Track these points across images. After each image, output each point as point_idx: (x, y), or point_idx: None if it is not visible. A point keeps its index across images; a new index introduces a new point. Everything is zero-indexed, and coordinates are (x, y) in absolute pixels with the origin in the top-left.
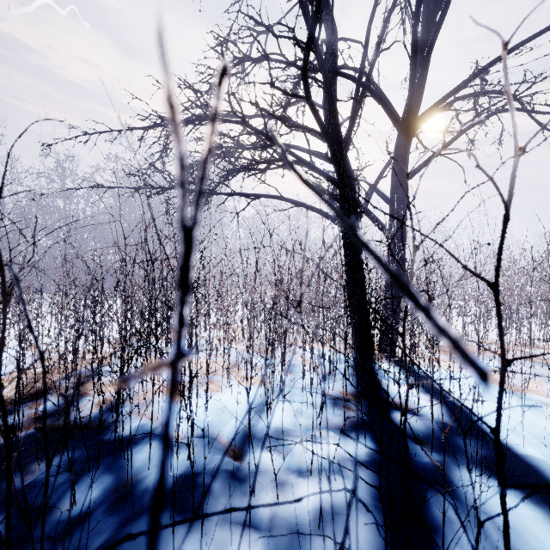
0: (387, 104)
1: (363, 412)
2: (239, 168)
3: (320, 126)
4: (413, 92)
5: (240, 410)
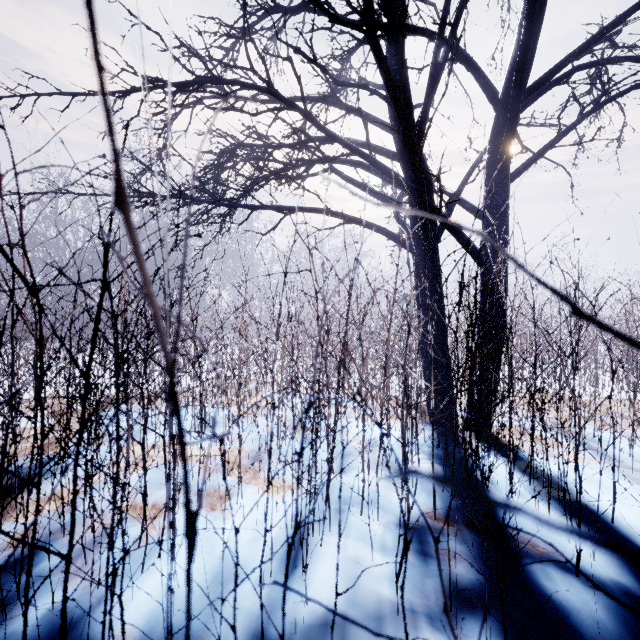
0: (480, 70)
1: (473, 564)
2: (268, 175)
3: (389, 86)
4: (530, 38)
5: (254, 562)
